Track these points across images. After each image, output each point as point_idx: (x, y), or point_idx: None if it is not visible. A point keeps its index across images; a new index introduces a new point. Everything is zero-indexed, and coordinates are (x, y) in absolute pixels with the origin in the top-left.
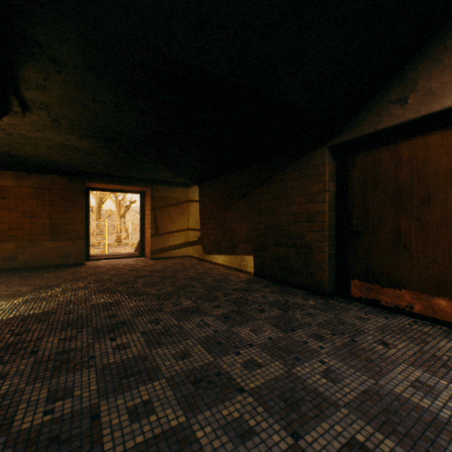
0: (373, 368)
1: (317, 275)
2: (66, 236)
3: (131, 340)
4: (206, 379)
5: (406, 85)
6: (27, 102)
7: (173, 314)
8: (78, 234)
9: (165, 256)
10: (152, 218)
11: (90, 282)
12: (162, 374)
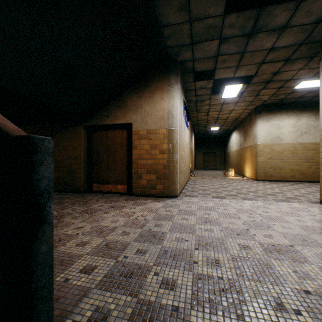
0: (89, 206)
1: (79, 184)
2: None
3: None
4: None
5: (109, 111)
6: None
7: None
8: None
9: None
10: None
11: None
12: None
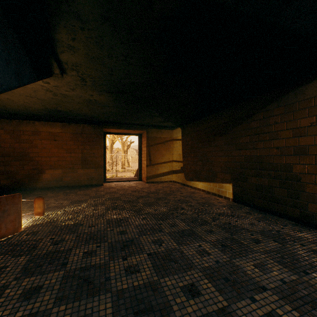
0: None
1: (308, 207)
2: (91, 166)
3: (140, 261)
4: None
5: None
6: (63, 64)
7: (171, 236)
8: (99, 164)
9: (156, 180)
10: (147, 153)
11: (106, 200)
12: (175, 316)
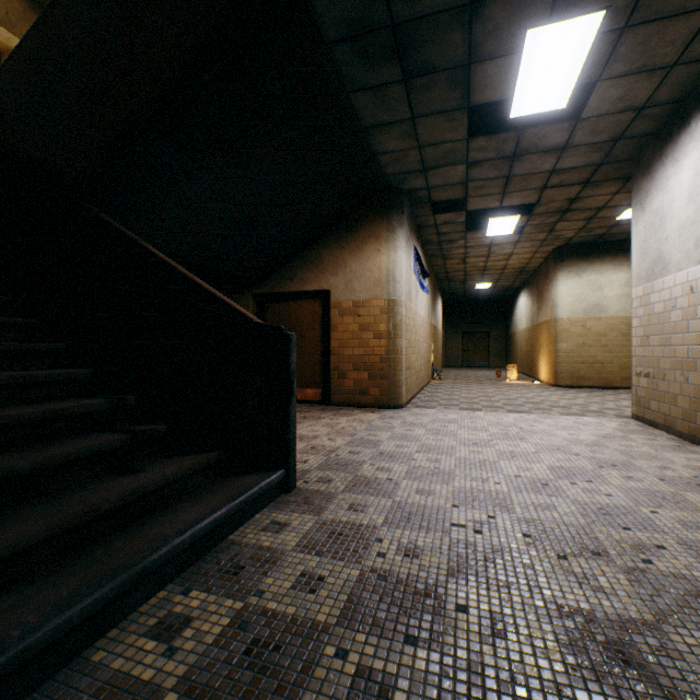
0: None
1: None
2: None
3: None
4: None
5: (294, 271)
6: None
7: None
8: None
9: None
10: None
11: None
12: None
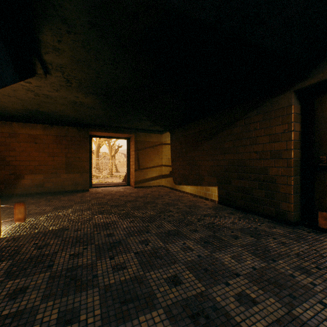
0: None
1: (282, 205)
2: (76, 170)
3: (127, 260)
4: (203, 314)
5: None
6: (47, 65)
7: (158, 236)
8: (84, 169)
9: (145, 185)
10: (136, 157)
11: (93, 205)
12: (158, 302)
